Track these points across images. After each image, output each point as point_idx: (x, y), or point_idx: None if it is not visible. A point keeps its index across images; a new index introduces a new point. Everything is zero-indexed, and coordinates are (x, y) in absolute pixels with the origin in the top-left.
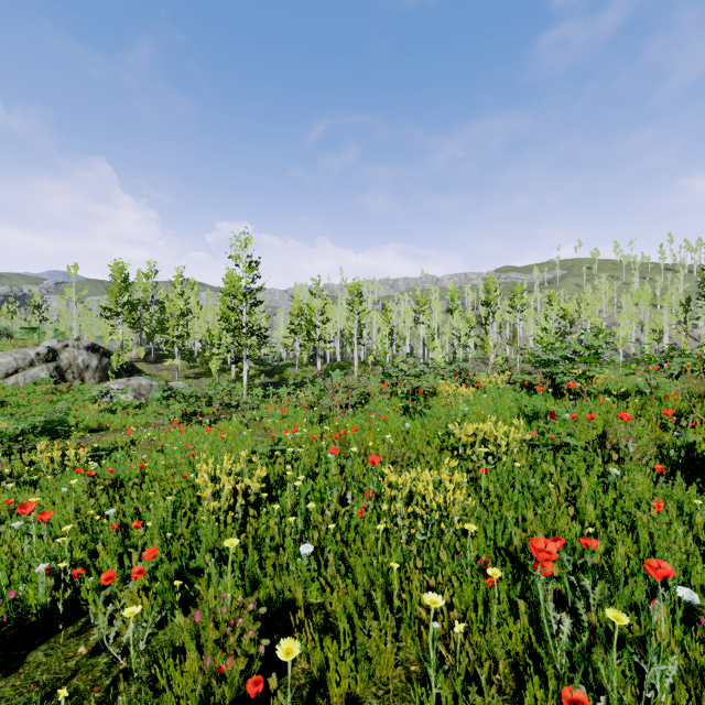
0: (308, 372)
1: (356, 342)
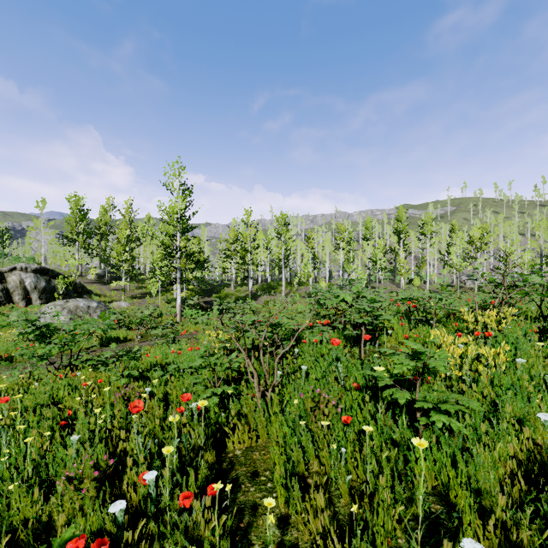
0: (242, 292)
1: (283, 265)
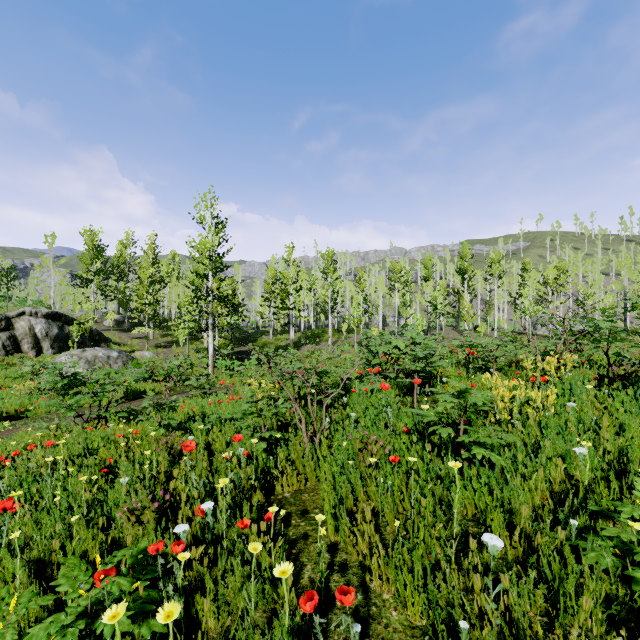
0: (282, 340)
1: (330, 310)
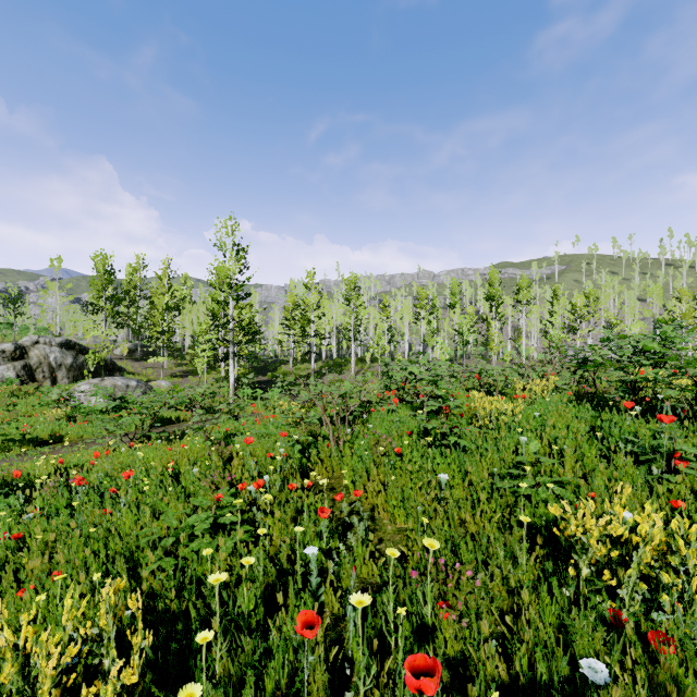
0: (303, 370)
1: (353, 338)
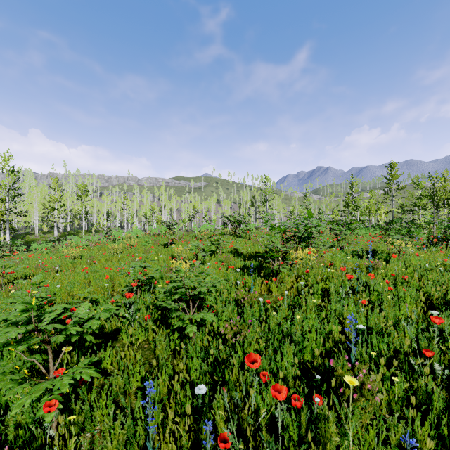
0: (47, 238)
1: (84, 218)
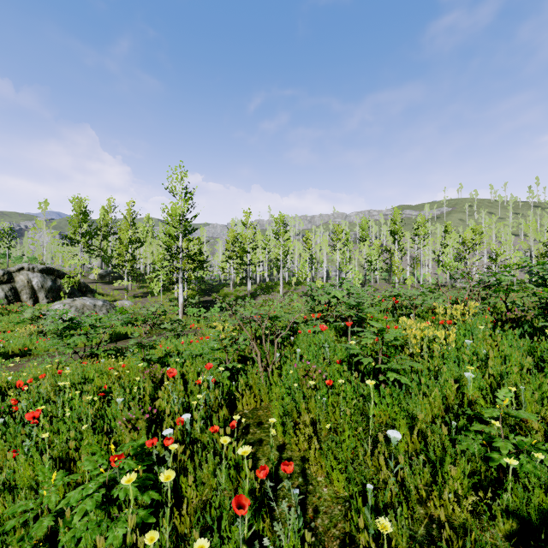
0: (241, 291)
1: (281, 265)
